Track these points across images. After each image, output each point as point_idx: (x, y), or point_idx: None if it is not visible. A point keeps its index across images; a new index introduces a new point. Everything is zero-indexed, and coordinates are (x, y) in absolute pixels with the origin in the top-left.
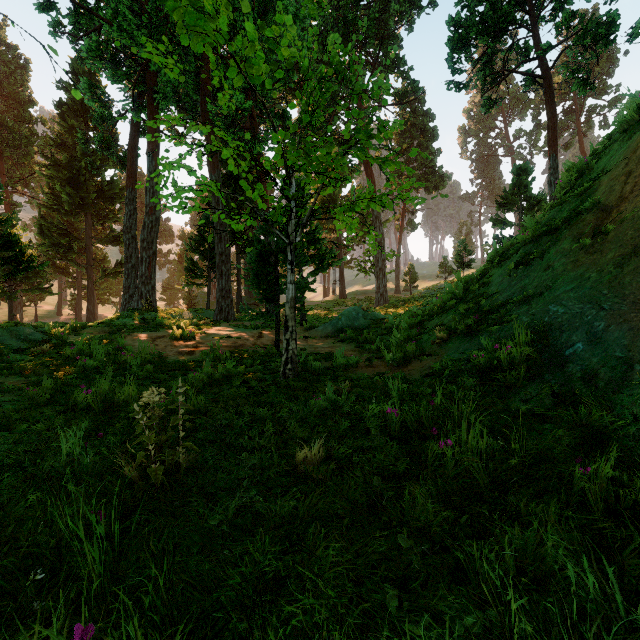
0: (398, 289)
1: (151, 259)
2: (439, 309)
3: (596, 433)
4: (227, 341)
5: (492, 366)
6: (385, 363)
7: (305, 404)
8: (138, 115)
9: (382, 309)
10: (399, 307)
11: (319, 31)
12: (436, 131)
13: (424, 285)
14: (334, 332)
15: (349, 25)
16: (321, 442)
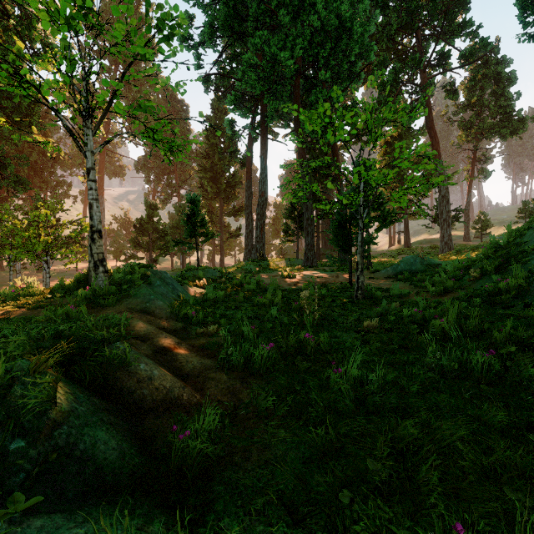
0: (467, 237)
1: (262, 226)
2: (483, 256)
3: (533, 321)
4: (315, 279)
5: (498, 293)
6: (430, 294)
7: (369, 310)
8: (254, 132)
9: (445, 256)
10: (462, 254)
11: (384, 26)
12: (513, 75)
13: (501, 231)
14: (394, 274)
15: (412, 13)
16: (376, 318)
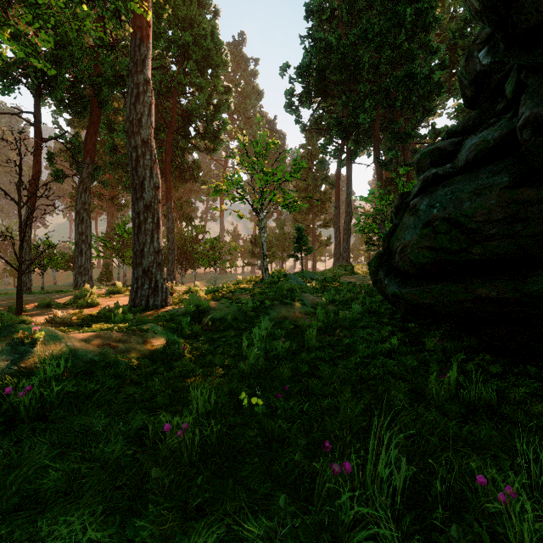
0: None
1: (348, 239)
2: None
3: None
4: None
5: None
6: None
7: None
8: (341, 165)
9: None
10: None
11: (465, 49)
12: None
13: None
14: None
15: None
16: None
